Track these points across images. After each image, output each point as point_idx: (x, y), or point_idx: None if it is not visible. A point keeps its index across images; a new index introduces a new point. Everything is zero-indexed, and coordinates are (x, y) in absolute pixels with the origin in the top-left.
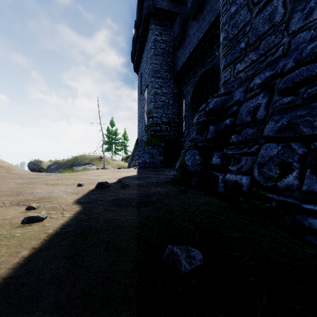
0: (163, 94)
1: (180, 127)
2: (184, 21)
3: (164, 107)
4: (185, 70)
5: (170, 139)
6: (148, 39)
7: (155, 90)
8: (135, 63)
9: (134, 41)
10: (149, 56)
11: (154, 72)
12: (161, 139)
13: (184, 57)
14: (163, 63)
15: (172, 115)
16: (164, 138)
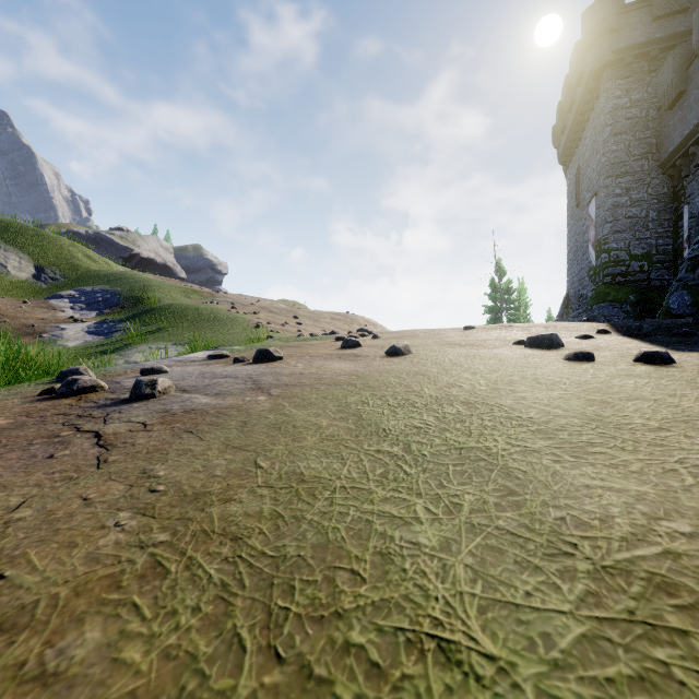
0: (633, 203)
1: (677, 261)
2: (684, 59)
3: (635, 228)
4: (689, 149)
5: (651, 287)
6: (598, 109)
7: (613, 201)
8: (564, 148)
9: (561, 110)
10: (601, 141)
11: (611, 167)
12: (628, 289)
13: (684, 126)
14: (633, 144)
15: (656, 239)
16: (635, 287)
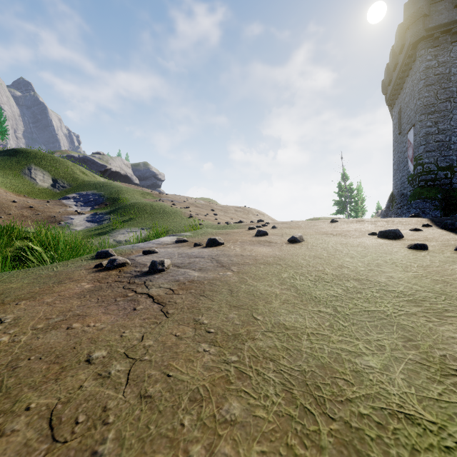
0: (440, 131)
1: None
2: None
3: (441, 148)
4: None
5: (452, 188)
6: (415, 69)
7: (426, 130)
8: (390, 95)
9: (388, 69)
10: (417, 90)
11: (424, 107)
12: (436, 190)
13: None
14: (440, 91)
15: (456, 156)
16: (441, 189)
